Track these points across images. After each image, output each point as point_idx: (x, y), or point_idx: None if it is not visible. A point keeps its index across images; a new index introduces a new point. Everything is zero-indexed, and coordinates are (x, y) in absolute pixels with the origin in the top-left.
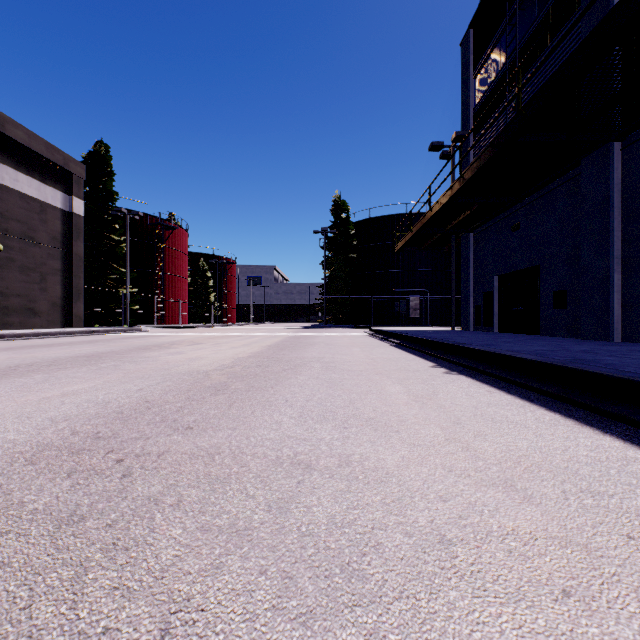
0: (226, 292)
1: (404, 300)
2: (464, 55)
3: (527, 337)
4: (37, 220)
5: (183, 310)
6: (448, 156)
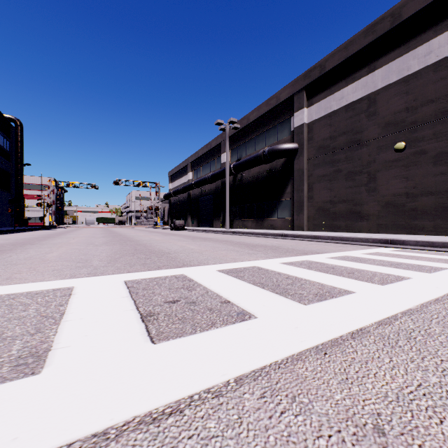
0: None
1: None
2: None
3: None
4: None
5: None
6: None
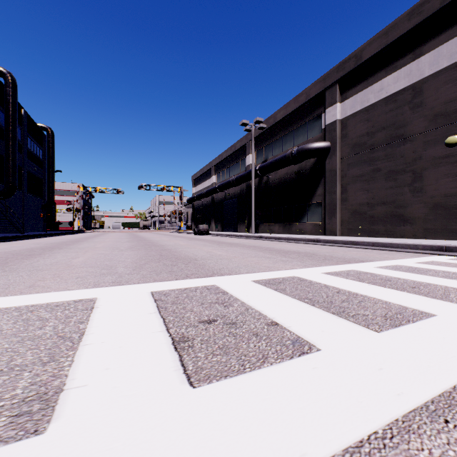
0: None
1: None
2: None
3: None
4: None
5: None
6: None
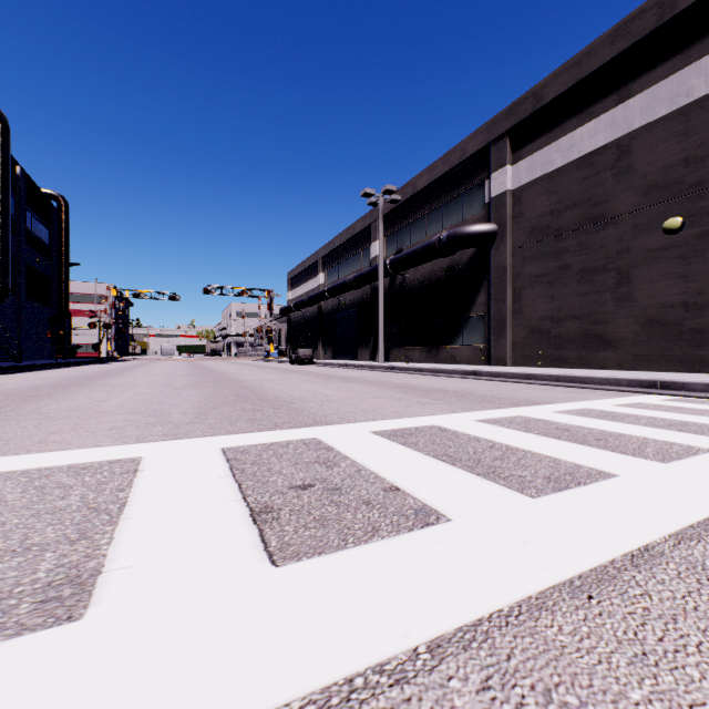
0: None
1: None
2: None
3: None
4: None
5: None
6: None
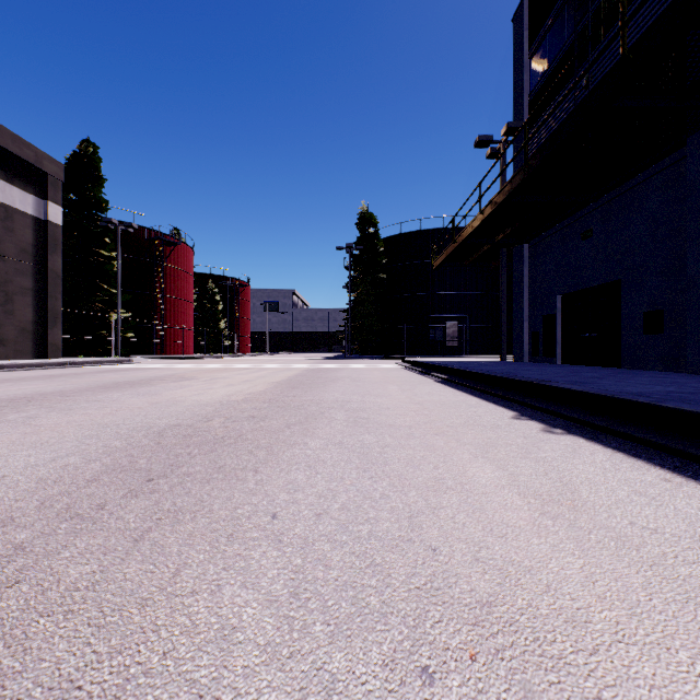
0: (238, 318)
1: (440, 327)
2: (517, 31)
3: (610, 371)
4: (1, 228)
5: (187, 338)
6: (497, 154)
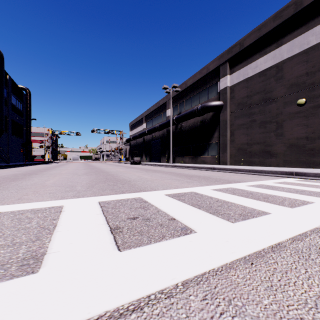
0: None
1: None
2: None
3: None
4: None
5: None
6: None
